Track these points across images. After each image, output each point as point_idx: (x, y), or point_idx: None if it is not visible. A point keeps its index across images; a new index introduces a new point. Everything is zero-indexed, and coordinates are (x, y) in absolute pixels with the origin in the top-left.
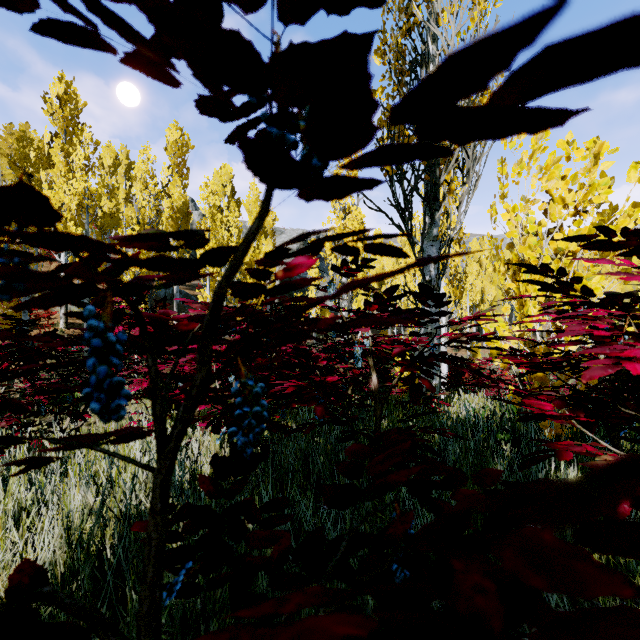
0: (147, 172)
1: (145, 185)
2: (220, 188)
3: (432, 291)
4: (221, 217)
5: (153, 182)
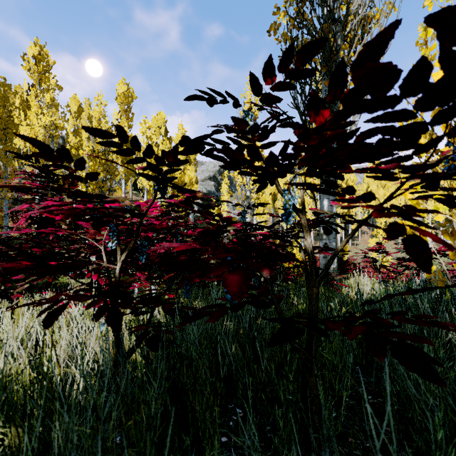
0: (100, 113)
1: (99, 123)
2: (157, 129)
3: None
4: (157, 150)
5: (104, 120)
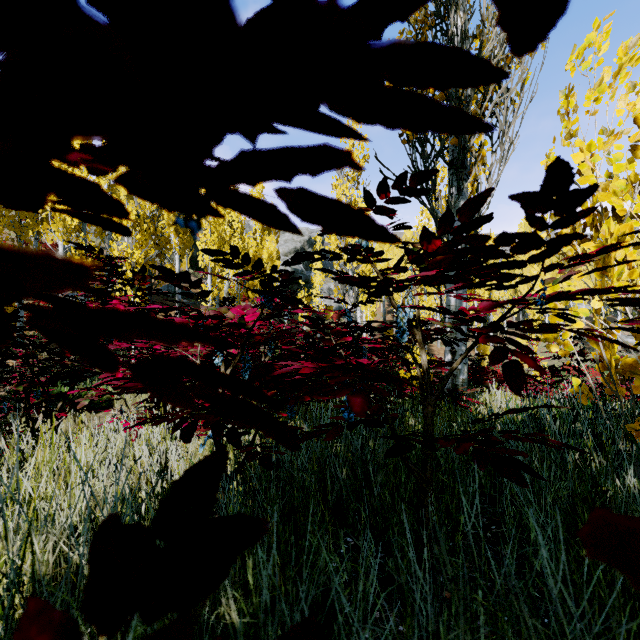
0: None
1: None
2: None
3: (568, 185)
4: (224, 213)
5: None
